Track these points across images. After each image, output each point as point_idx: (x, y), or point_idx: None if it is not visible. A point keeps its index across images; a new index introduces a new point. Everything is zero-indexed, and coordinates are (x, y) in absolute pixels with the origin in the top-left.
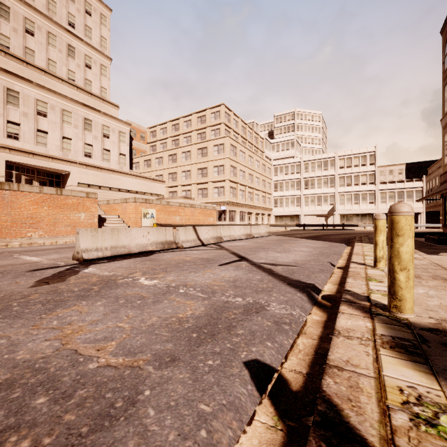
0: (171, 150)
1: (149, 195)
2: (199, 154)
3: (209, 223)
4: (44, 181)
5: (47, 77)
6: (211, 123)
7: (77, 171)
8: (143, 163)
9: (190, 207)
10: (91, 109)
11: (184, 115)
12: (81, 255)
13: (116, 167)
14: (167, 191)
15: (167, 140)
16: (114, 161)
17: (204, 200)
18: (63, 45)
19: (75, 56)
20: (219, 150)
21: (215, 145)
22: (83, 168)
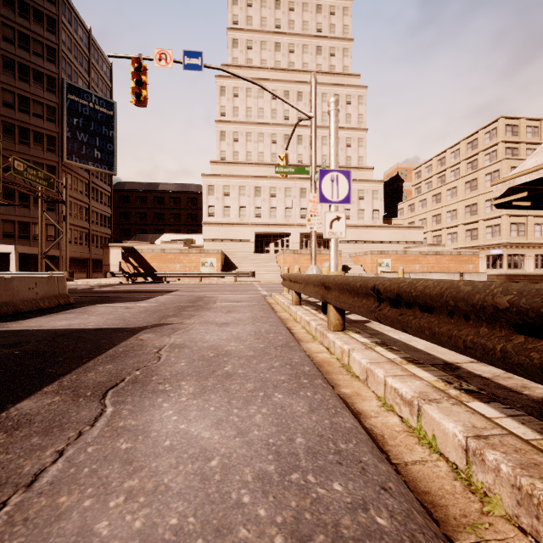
0: (434, 190)
1: (404, 244)
2: (466, 189)
3: (465, 271)
4: (320, 242)
5: None
6: (484, 147)
7: None
8: (407, 209)
9: (434, 254)
10: None
11: (451, 146)
12: None
13: (369, 222)
14: (430, 236)
15: (432, 179)
16: (368, 218)
17: (473, 243)
18: None
19: (339, 143)
20: (492, 179)
21: (487, 174)
22: None
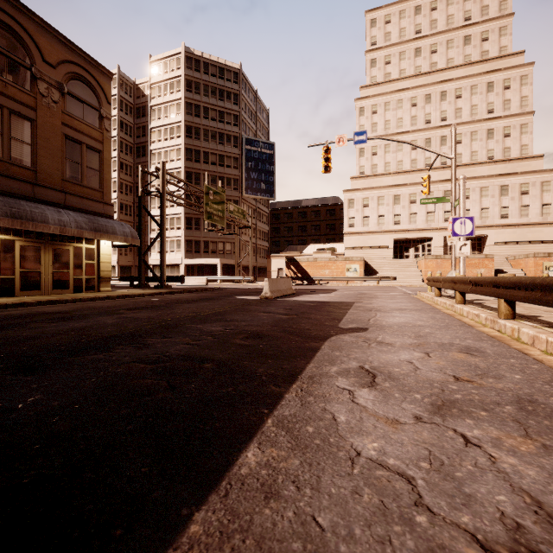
0: None
1: None
2: None
3: None
4: None
5: (469, 168)
6: None
7: (494, 233)
8: None
9: None
10: (506, 175)
11: None
12: None
13: (537, 219)
14: None
15: None
16: (535, 214)
17: None
18: (483, 133)
19: (494, 135)
20: None
21: None
22: (499, 229)
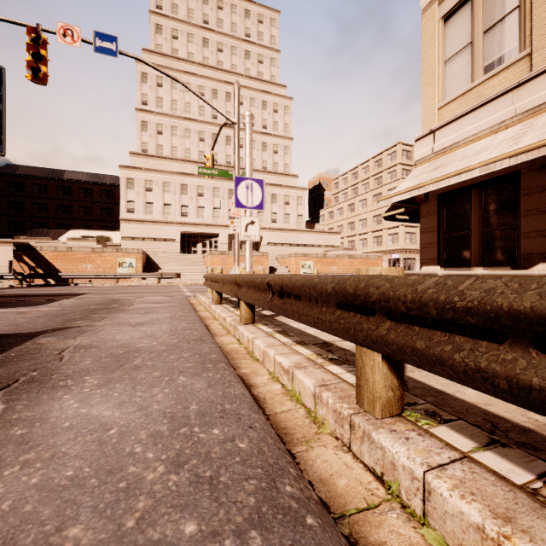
0: (350, 200)
1: (324, 247)
2: (374, 201)
3: None
4: None
5: None
6: (387, 166)
7: (267, 234)
8: (327, 215)
9: (348, 257)
10: (276, 186)
11: (362, 162)
12: None
13: (294, 226)
14: (346, 241)
15: (348, 190)
16: (293, 222)
17: (379, 249)
18: (260, 145)
19: (267, 149)
20: None
21: (389, 190)
22: (271, 232)
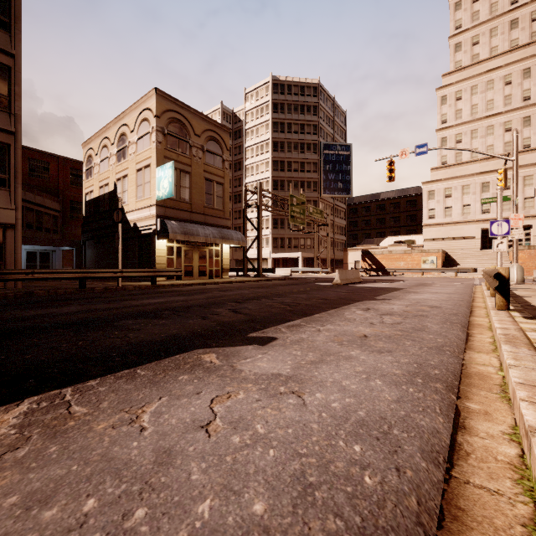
0: None
1: None
2: None
3: None
4: None
5: None
6: None
7: None
8: None
9: None
10: None
11: None
12: (533, 279)
13: None
14: None
15: None
16: None
17: None
18: None
19: None
20: None
21: None
22: None
